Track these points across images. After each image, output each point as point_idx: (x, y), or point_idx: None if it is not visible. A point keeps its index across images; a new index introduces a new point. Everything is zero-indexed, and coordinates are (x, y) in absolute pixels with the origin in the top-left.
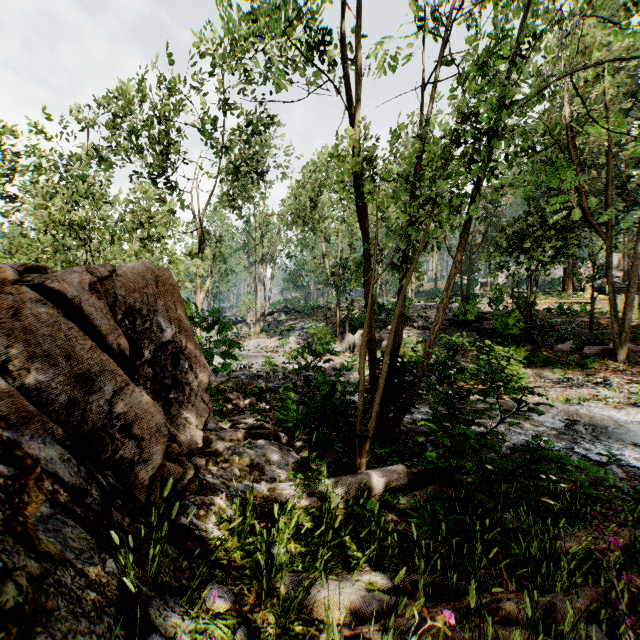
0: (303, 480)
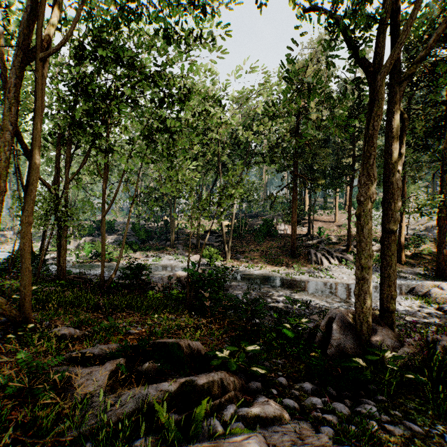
0: None
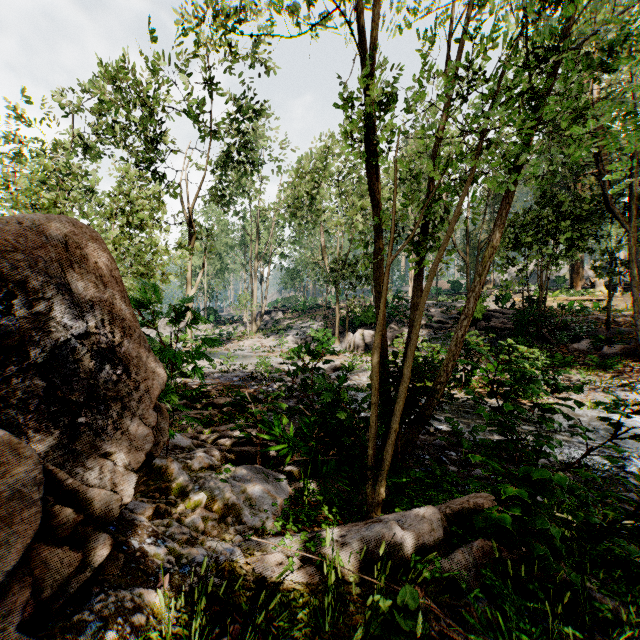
0: (296, 526)
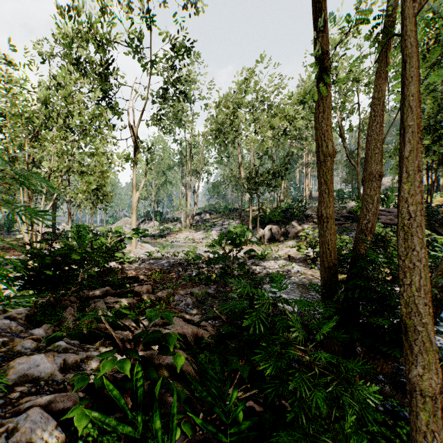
0: None
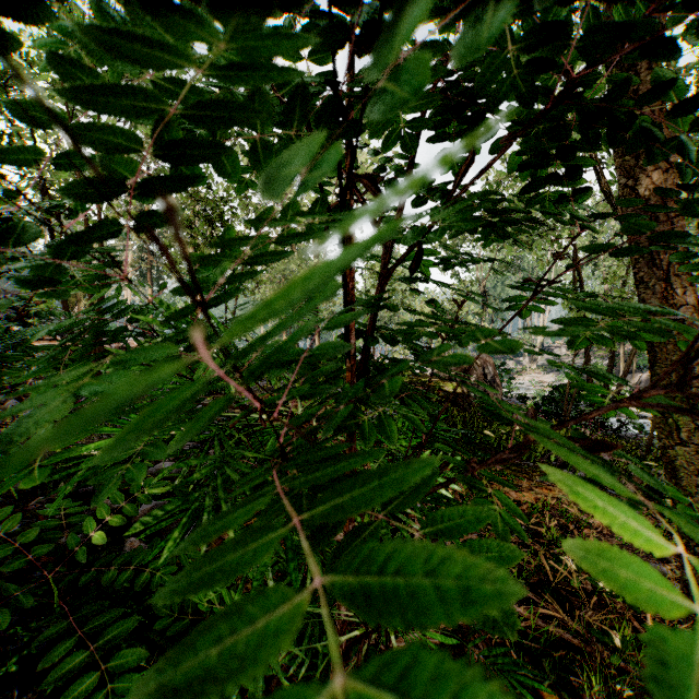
0: None
